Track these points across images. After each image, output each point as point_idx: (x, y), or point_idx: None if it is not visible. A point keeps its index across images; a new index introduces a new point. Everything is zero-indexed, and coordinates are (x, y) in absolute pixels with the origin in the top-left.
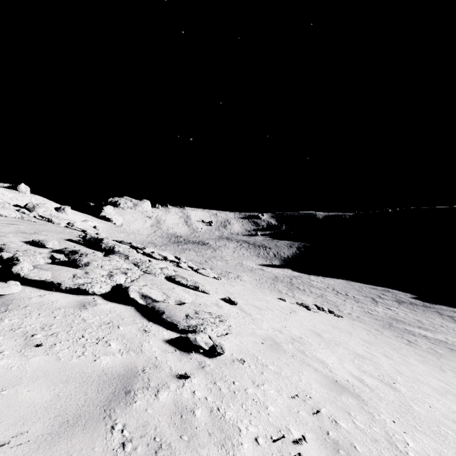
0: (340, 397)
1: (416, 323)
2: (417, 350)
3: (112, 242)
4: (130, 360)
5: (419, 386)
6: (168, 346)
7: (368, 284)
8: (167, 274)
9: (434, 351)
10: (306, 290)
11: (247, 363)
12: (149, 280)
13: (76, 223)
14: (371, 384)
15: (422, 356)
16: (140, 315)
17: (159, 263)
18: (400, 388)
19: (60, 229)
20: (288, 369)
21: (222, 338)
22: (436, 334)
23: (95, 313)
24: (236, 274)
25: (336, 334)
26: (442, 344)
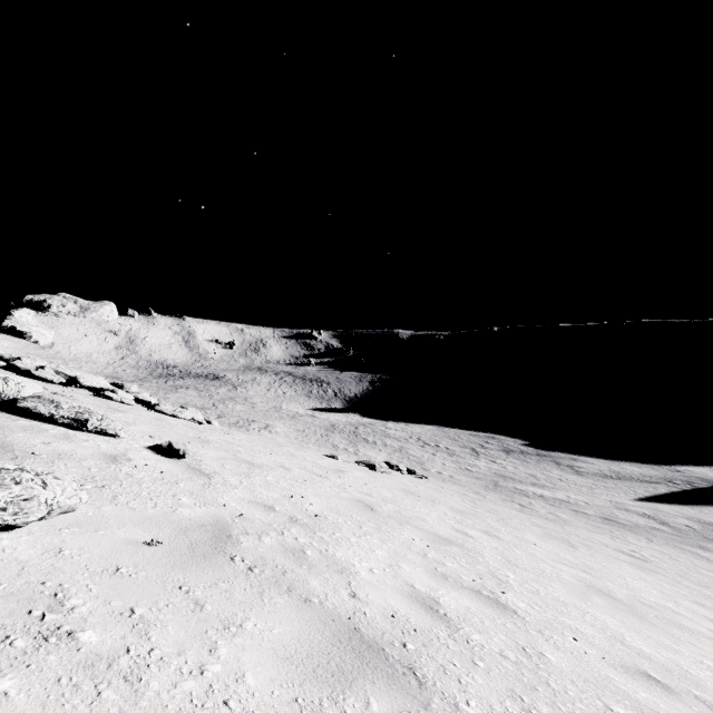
0: (342, 702)
1: (529, 479)
2: (534, 517)
3: None
4: None
5: (546, 587)
6: None
7: (467, 430)
8: (0, 394)
9: (555, 517)
10: (377, 442)
11: None
12: None
13: None
14: (454, 609)
15: (541, 527)
16: None
17: None
18: (515, 603)
19: None
20: (181, 625)
21: None
22: (555, 492)
23: None
24: (265, 423)
25: (407, 504)
26: (564, 505)
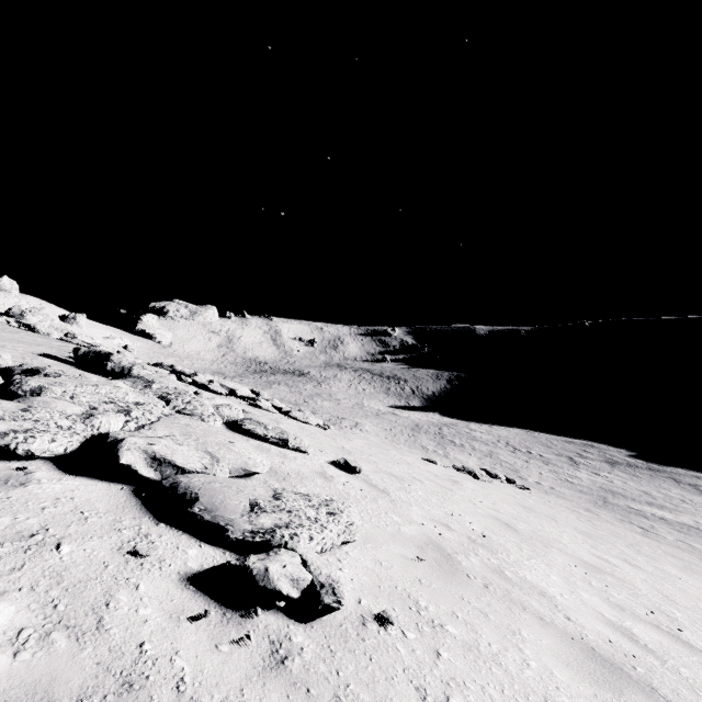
0: None
1: (643, 497)
2: (663, 545)
3: (130, 360)
4: (36, 675)
5: None
6: (191, 596)
7: (560, 436)
8: (228, 417)
9: (688, 546)
10: (465, 445)
11: (397, 626)
12: (179, 426)
13: (94, 340)
14: (650, 642)
15: (676, 557)
16: (137, 507)
17: (215, 398)
18: (697, 642)
19: (41, 340)
20: (489, 629)
21: (334, 553)
22: (678, 515)
23: (6, 508)
24: (354, 421)
25: (535, 523)
26: (694, 532)
